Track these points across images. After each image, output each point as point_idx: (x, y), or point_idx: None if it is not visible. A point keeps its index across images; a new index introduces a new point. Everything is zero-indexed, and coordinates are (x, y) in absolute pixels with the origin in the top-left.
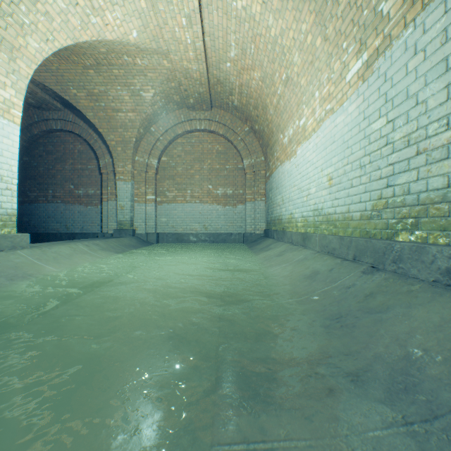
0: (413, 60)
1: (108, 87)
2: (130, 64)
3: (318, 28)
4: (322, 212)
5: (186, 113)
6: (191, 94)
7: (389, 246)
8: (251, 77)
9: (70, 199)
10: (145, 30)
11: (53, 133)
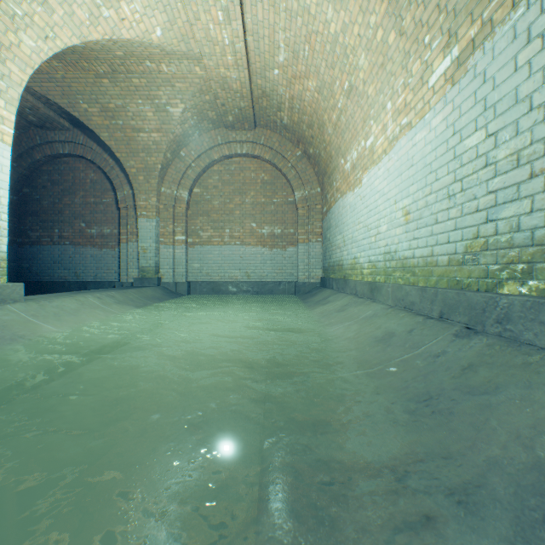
0: (525, 50)
1: (126, 101)
2: (153, 71)
3: (391, 20)
4: (396, 256)
5: (224, 133)
6: (230, 110)
7: (491, 301)
8: (305, 88)
9: (80, 239)
10: (172, 27)
11: (60, 159)
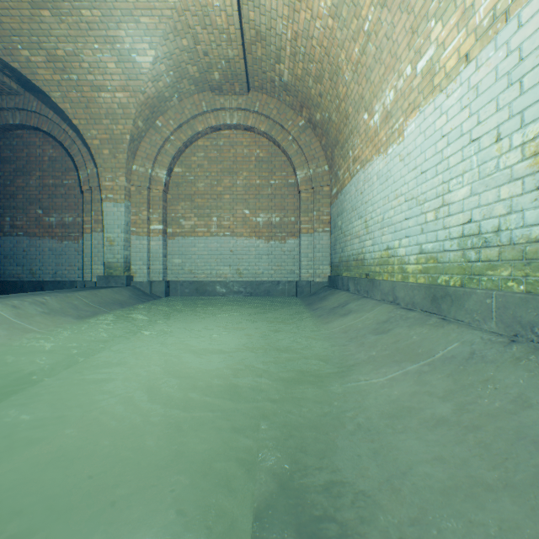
0: None
1: (78, 45)
2: None
3: None
4: (499, 238)
5: (209, 98)
6: (215, 62)
7: None
8: (314, 14)
9: (36, 230)
10: None
11: (12, 131)
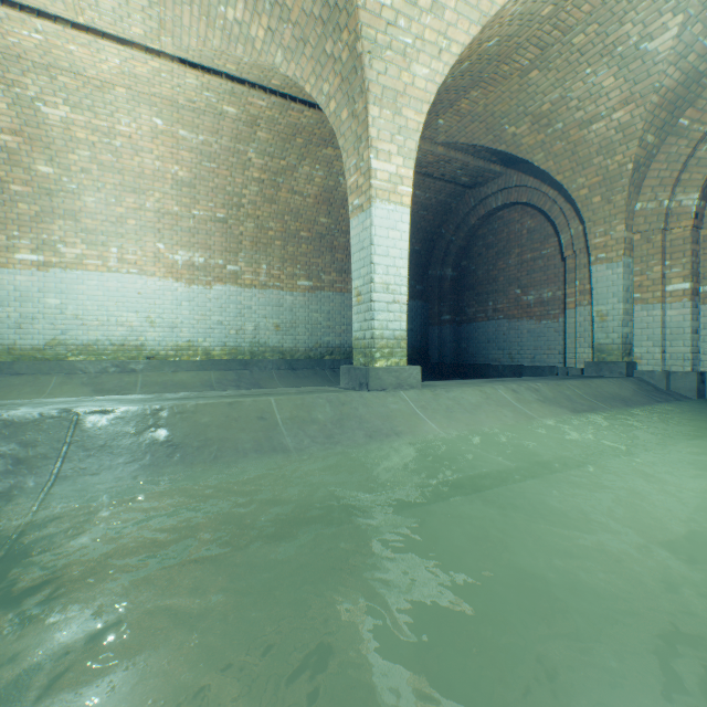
0: None
1: (565, 86)
2: None
3: None
4: None
5: None
6: None
7: None
8: None
9: (514, 311)
10: None
11: (493, 216)
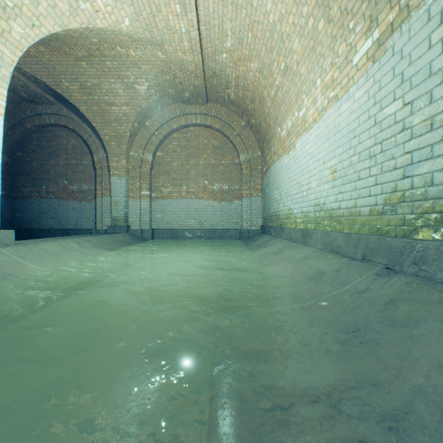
0: (438, 30)
1: (101, 80)
2: (123, 55)
3: (320, 10)
4: (324, 207)
5: (181, 107)
6: (186, 88)
7: (408, 245)
8: (248, 69)
9: (63, 194)
10: (138, 18)
11: (47, 128)
